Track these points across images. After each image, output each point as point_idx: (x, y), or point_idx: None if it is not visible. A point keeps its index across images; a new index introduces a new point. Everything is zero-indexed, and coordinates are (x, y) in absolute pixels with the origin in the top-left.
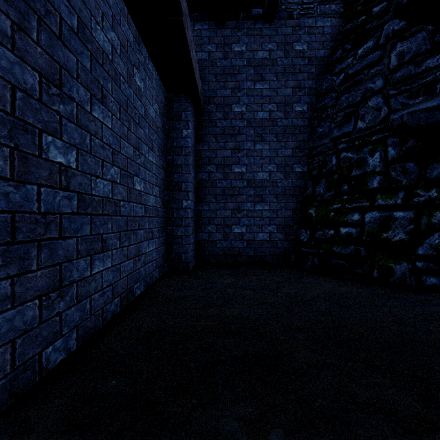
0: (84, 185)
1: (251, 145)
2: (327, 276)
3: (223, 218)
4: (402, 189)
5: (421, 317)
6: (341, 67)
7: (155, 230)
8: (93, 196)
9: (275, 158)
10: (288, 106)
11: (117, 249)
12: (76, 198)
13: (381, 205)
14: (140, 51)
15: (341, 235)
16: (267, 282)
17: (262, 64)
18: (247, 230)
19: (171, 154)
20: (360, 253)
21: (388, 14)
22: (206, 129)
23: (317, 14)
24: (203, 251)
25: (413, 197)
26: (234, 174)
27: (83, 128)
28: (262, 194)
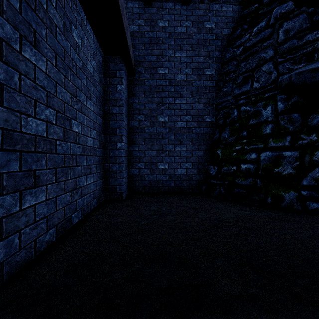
0: (11, 122)
1: (172, 100)
2: (231, 202)
3: (150, 157)
4: (289, 134)
5: (317, 240)
6: (240, 41)
7: (92, 167)
8: (24, 133)
9: (190, 110)
10: (200, 70)
11: (53, 183)
12: (0, 134)
13: (273, 147)
14: (78, 12)
15: (241, 170)
16: (185, 208)
17: (180, 37)
18: (169, 166)
19: (108, 104)
20: (257, 184)
21: (274, 3)
22: (137, 86)
23: (222, 1)
24: (134, 183)
25: (298, 140)
26: (159, 122)
27: (10, 66)
28: (181, 138)
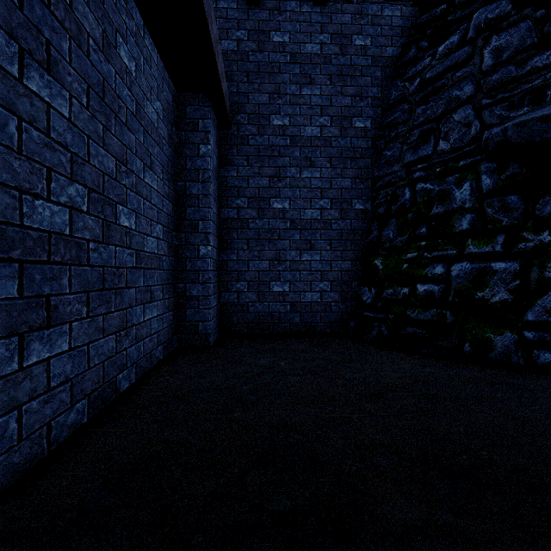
0: (2, 208)
1: (297, 172)
2: (401, 351)
3: (257, 271)
4: (501, 231)
5: None
6: (415, 69)
7: (156, 289)
8: (27, 229)
9: (328, 190)
10: (346, 120)
11: (83, 320)
12: None
13: (474, 254)
14: (129, 12)
15: (418, 294)
16: (320, 362)
17: (311, 62)
18: (291, 288)
19: (183, 179)
20: (445, 319)
21: (475, 2)
22: (234, 148)
23: None
24: (229, 317)
25: (518, 242)
26: (273, 211)
27: (1, 104)
28: (312, 238)
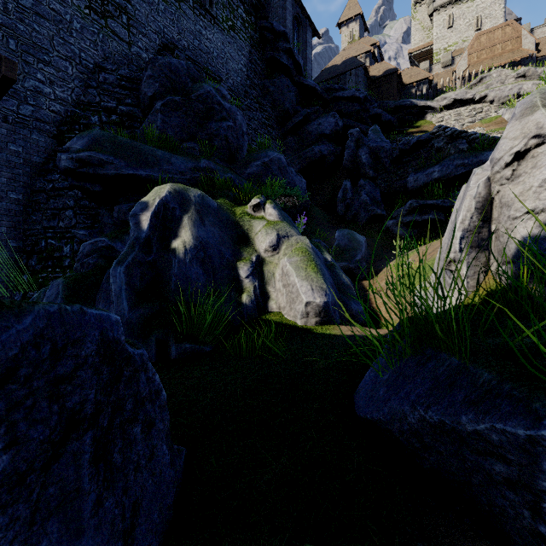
0: None
1: None
2: None
3: None
4: None
5: None
6: (51, 178)
7: None
8: None
9: None
10: (3, 192)
11: None
12: None
13: None
14: None
15: None
16: None
17: None
18: None
19: None
20: None
21: None
22: None
23: (34, 127)
24: None
25: None
26: None
27: None
28: None
